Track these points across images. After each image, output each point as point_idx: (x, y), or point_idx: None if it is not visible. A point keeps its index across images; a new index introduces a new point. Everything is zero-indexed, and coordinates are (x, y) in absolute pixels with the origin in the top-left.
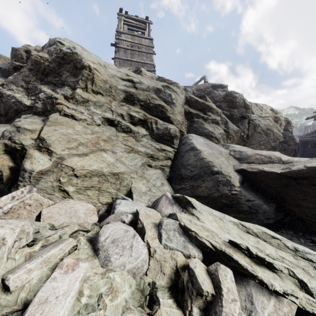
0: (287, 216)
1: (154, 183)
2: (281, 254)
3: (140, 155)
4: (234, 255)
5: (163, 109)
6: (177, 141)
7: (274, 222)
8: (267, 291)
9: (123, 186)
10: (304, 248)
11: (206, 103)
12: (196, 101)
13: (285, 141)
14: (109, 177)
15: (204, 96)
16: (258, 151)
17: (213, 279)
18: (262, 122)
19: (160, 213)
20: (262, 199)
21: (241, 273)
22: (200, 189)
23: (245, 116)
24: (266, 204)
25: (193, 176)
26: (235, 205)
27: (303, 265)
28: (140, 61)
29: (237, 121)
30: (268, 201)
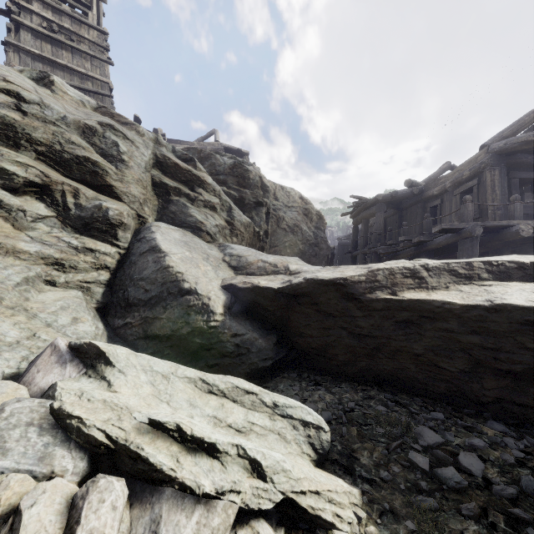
0: (292, 352)
1: (50, 320)
2: (253, 418)
3: (23, 259)
4: (148, 447)
5: (96, 168)
6: (127, 235)
7: (274, 364)
8: (193, 499)
9: None
10: (287, 399)
11: (194, 172)
12: (176, 166)
13: (316, 243)
14: None
15: (193, 159)
16: (264, 256)
17: (69, 519)
18: (288, 214)
19: (29, 386)
20: (259, 330)
21: (154, 480)
22: (159, 323)
23: (262, 203)
24: (264, 338)
25: (149, 300)
26: (215, 345)
27: (280, 428)
28: (76, 68)
29: (251, 209)
30: (268, 332)
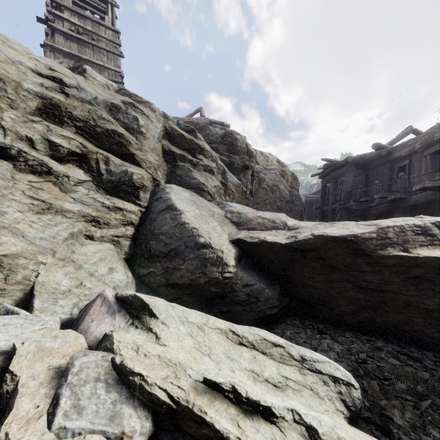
0: (293, 300)
1: (92, 270)
2: (285, 372)
3: (69, 217)
4: (209, 410)
5: (121, 140)
6: (147, 196)
7: (279, 312)
8: None
9: (14, 283)
10: (312, 353)
11: (195, 141)
12: (181, 137)
13: (291, 200)
14: None
15: (194, 131)
16: (261, 213)
17: None
18: (268, 175)
19: (86, 334)
20: (264, 280)
21: None
22: (179, 273)
23: (248, 166)
24: (269, 288)
25: (168, 252)
26: (228, 294)
27: (312, 383)
28: (96, 62)
29: (239, 172)
30: (272, 282)
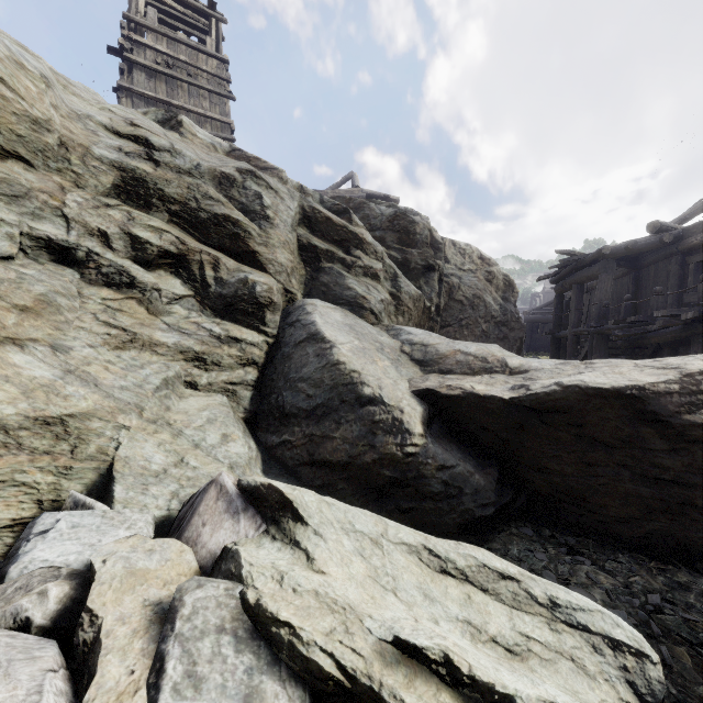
0: (520, 494)
1: (198, 438)
2: (523, 625)
3: (161, 354)
4: (408, 696)
5: (237, 230)
6: (277, 318)
7: (496, 513)
8: None
9: (85, 458)
10: (570, 593)
11: (350, 229)
12: (328, 221)
13: (504, 321)
14: (27, 435)
15: (347, 211)
16: (461, 345)
17: None
18: (465, 280)
19: (195, 547)
20: (471, 459)
21: None
22: (330, 444)
23: (434, 266)
24: (480, 471)
25: (313, 410)
26: (413, 480)
27: (572, 647)
28: (194, 109)
29: (418, 276)
30: (484, 462)
